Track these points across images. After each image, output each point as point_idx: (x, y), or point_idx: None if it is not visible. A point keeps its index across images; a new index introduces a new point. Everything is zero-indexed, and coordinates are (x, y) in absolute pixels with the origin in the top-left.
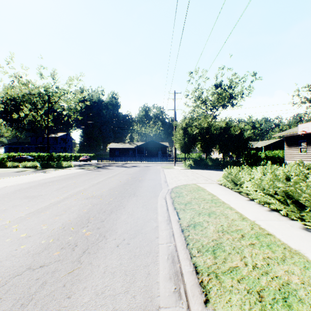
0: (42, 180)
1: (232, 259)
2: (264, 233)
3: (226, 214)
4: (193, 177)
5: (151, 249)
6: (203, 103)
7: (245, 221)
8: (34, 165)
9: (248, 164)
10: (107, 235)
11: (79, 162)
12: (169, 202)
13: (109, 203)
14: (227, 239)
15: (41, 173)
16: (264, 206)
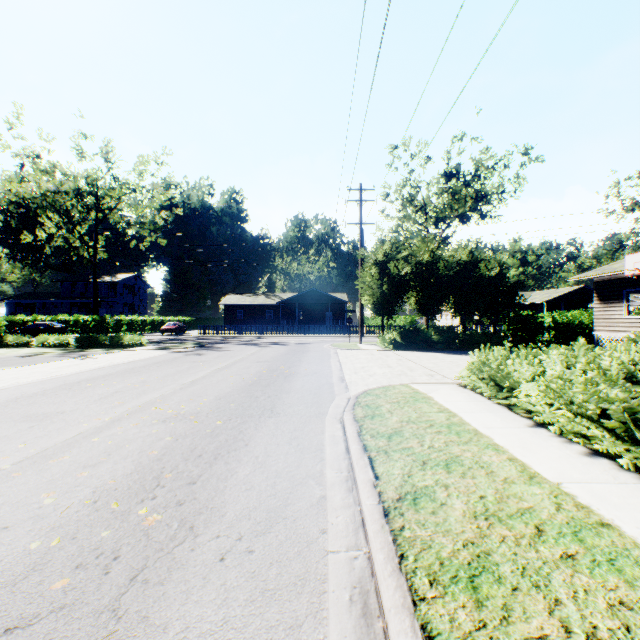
0: (73, 376)
1: (526, 609)
2: (592, 523)
3: (488, 465)
4: (402, 369)
5: (307, 569)
6: (421, 212)
7: (537, 484)
8: (63, 341)
9: (517, 340)
10: (199, 526)
11: (162, 334)
12: (351, 432)
13: (213, 433)
14: (501, 542)
15: (75, 359)
16: (572, 443)
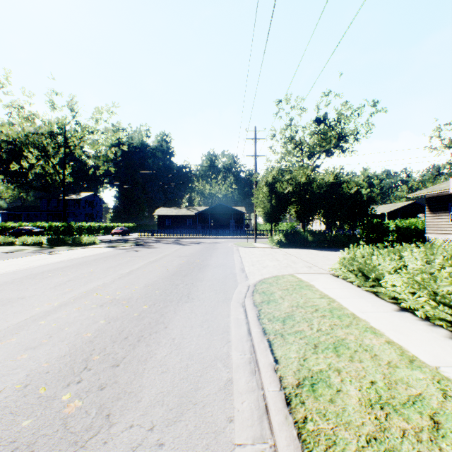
0: (39, 267)
1: None
2: None
3: (371, 348)
4: (287, 262)
5: None
6: (298, 148)
7: (418, 368)
8: (38, 241)
9: (369, 240)
10: (115, 413)
11: (112, 235)
12: (251, 316)
13: (140, 316)
14: (402, 437)
15: (45, 254)
16: (435, 326)
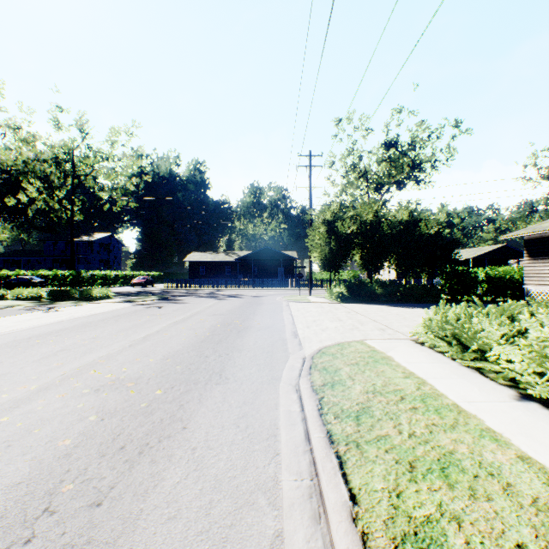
0: (27, 330)
1: None
2: None
3: (498, 470)
4: (352, 322)
5: None
6: (362, 178)
7: None
8: (36, 294)
9: (453, 293)
10: None
11: (132, 287)
12: (310, 410)
13: (148, 408)
14: None
15: (41, 312)
16: None
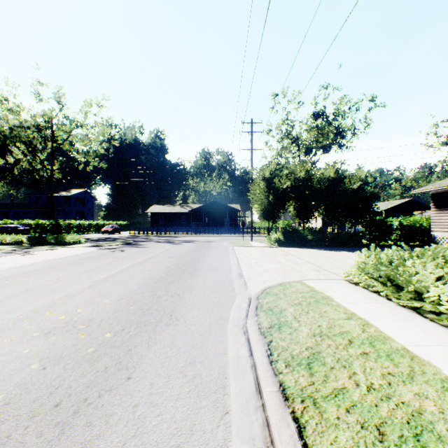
0: (0, 272)
1: None
2: None
3: None
4: (290, 264)
5: None
6: (295, 143)
7: None
8: (17, 240)
9: (372, 239)
10: None
11: (102, 234)
12: (259, 356)
13: (95, 354)
14: None
15: (18, 255)
16: None
